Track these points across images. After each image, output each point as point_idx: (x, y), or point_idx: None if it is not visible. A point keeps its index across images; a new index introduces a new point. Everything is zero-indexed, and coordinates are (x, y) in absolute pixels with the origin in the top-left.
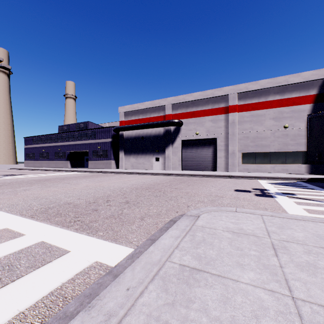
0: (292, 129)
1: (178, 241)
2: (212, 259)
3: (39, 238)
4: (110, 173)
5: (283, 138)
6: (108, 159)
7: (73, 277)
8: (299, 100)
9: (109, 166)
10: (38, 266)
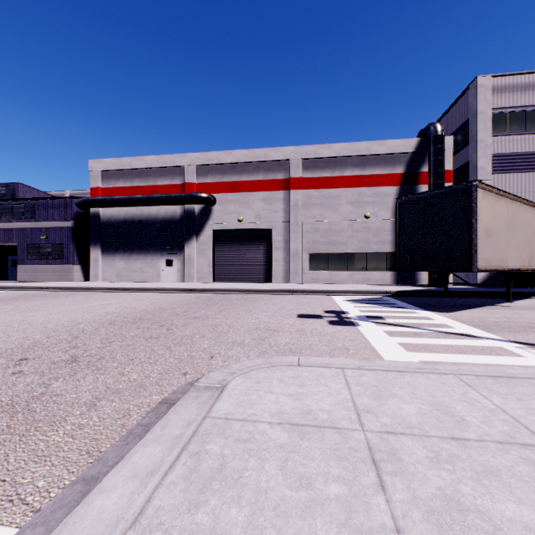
0: (375, 220)
1: (150, 489)
2: None
3: None
4: (66, 290)
5: (364, 233)
6: (65, 262)
7: None
8: (383, 179)
9: (67, 276)
10: None
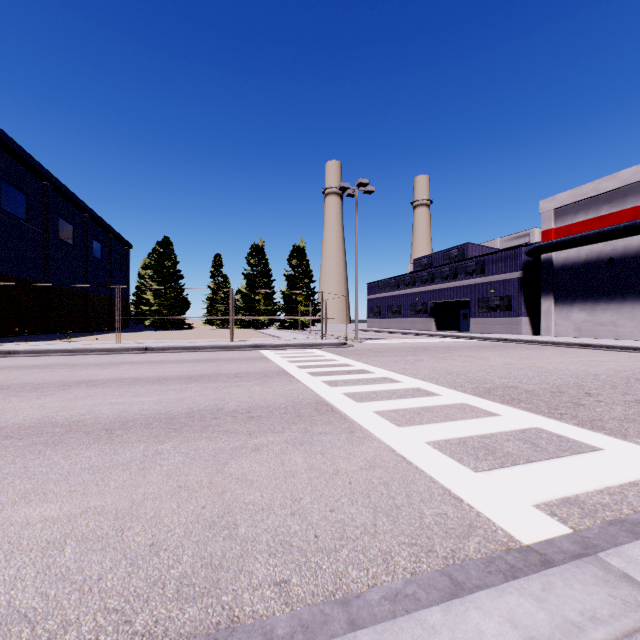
0: None
1: None
2: None
3: (529, 423)
4: (527, 343)
5: None
6: (513, 315)
7: None
8: None
9: (514, 329)
10: (571, 452)
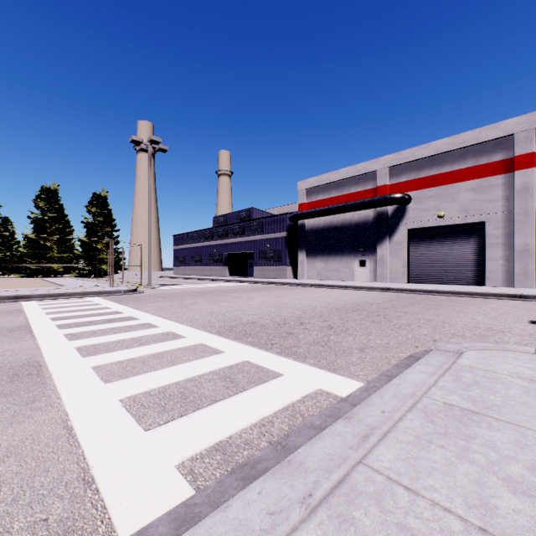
0: None
1: (434, 378)
2: (495, 405)
3: (242, 357)
4: (287, 285)
5: None
6: (281, 264)
7: (300, 398)
8: None
9: (282, 274)
10: (257, 383)
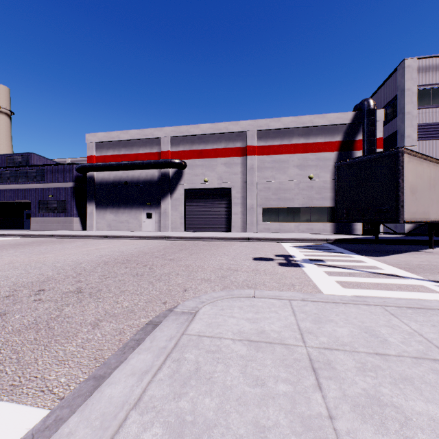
0: (317, 180)
1: (145, 383)
2: (207, 426)
3: None
4: (69, 237)
5: (308, 191)
6: (68, 215)
7: None
8: (324, 146)
9: (68, 226)
10: None
